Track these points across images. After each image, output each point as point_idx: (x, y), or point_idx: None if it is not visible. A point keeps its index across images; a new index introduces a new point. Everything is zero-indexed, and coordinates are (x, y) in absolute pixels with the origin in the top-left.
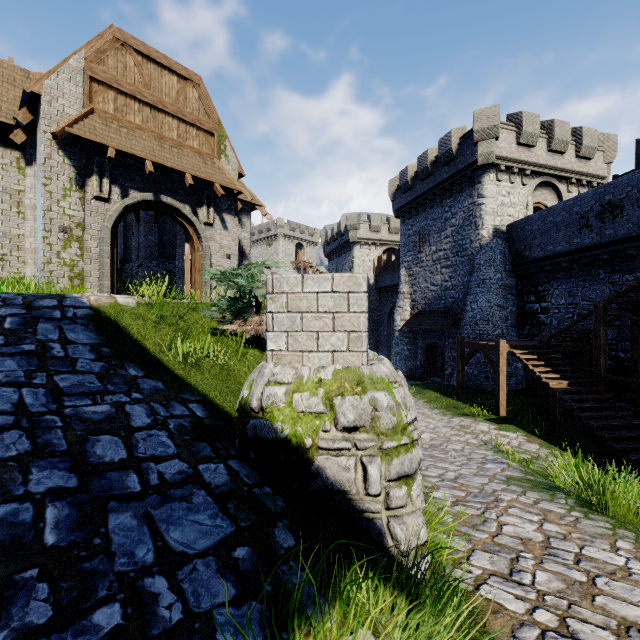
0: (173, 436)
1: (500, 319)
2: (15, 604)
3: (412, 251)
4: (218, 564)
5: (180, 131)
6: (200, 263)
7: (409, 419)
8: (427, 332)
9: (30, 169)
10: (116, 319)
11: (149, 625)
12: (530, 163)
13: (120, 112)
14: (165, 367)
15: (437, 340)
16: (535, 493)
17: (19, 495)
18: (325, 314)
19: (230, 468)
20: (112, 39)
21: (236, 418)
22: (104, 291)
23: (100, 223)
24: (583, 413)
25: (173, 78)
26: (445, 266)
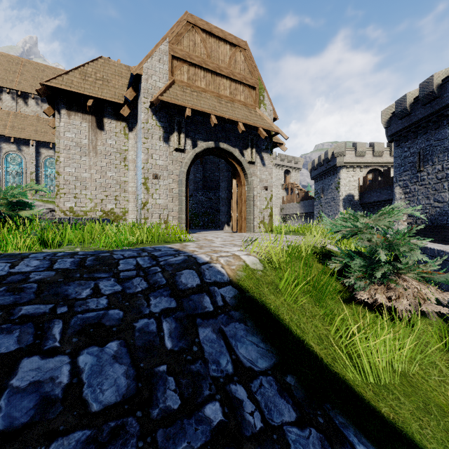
0: None
1: None
2: None
3: (409, 171)
4: None
5: (231, 89)
6: (245, 195)
7: None
8: None
9: (131, 134)
10: (261, 299)
11: None
12: None
13: (191, 80)
14: (363, 400)
15: None
16: None
17: None
18: None
19: None
20: (186, 23)
21: None
22: (181, 222)
23: (178, 169)
24: None
25: (226, 47)
26: None
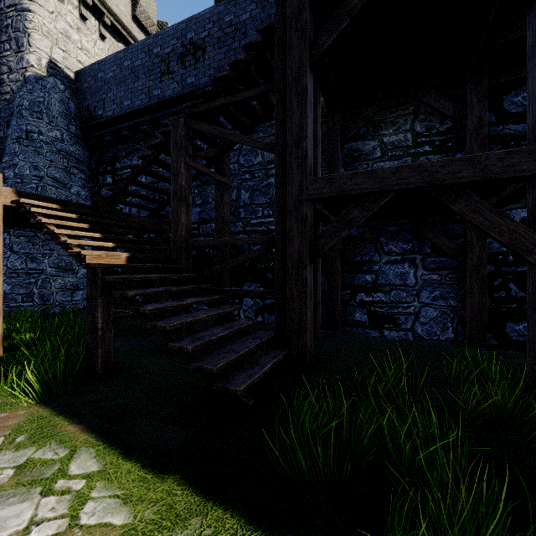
0: None
1: None
2: None
3: None
4: None
5: None
6: None
7: None
8: None
9: None
10: None
11: None
12: (110, 9)
13: None
14: None
15: None
16: None
17: None
18: None
19: None
20: None
21: None
22: None
23: None
24: (148, 305)
25: None
26: None
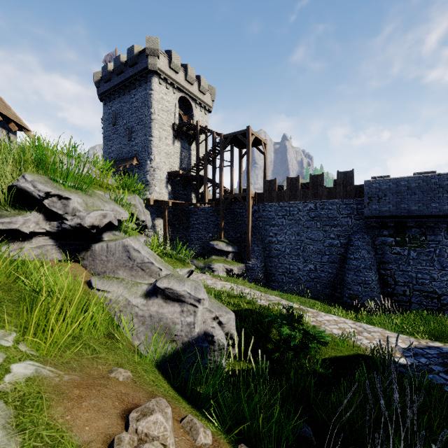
0: None
1: None
2: None
3: None
4: None
5: None
6: None
7: None
8: None
9: None
10: None
11: None
12: None
13: None
14: None
15: None
16: None
17: None
18: None
19: None
20: None
21: None
22: None
23: None
24: None
25: None
26: None
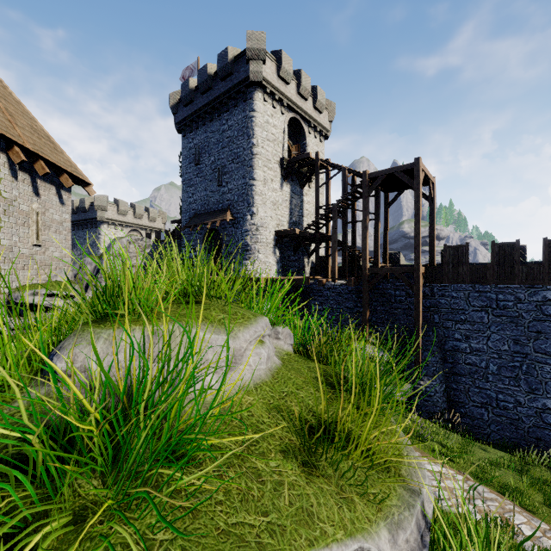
0: None
1: None
2: None
3: None
4: None
5: None
6: None
7: None
8: None
9: None
10: None
11: None
12: (125, 222)
13: None
14: None
15: None
16: None
17: None
18: None
19: None
20: None
21: None
22: None
23: None
24: None
25: None
26: None
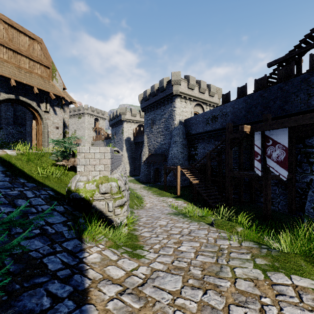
0: (43, 199)
1: (181, 157)
2: (13, 229)
3: (149, 127)
4: (63, 225)
5: (30, 65)
6: (42, 130)
7: (122, 189)
8: (154, 163)
9: None
10: (9, 160)
11: (47, 232)
12: (192, 96)
13: None
14: (34, 179)
15: (159, 166)
16: (173, 215)
17: (0, 212)
18: (97, 159)
19: (64, 207)
20: None
21: (66, 194)
22: None
23: None
24: (201, 191)
25: (26, 38)
26: (162, 135)
